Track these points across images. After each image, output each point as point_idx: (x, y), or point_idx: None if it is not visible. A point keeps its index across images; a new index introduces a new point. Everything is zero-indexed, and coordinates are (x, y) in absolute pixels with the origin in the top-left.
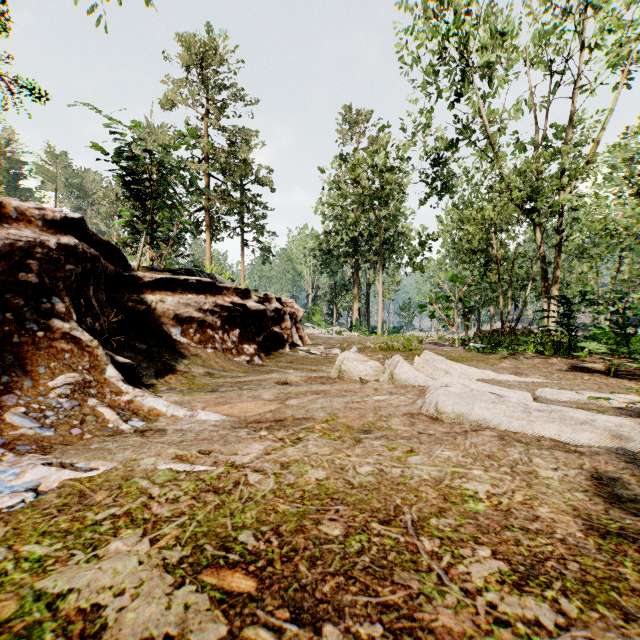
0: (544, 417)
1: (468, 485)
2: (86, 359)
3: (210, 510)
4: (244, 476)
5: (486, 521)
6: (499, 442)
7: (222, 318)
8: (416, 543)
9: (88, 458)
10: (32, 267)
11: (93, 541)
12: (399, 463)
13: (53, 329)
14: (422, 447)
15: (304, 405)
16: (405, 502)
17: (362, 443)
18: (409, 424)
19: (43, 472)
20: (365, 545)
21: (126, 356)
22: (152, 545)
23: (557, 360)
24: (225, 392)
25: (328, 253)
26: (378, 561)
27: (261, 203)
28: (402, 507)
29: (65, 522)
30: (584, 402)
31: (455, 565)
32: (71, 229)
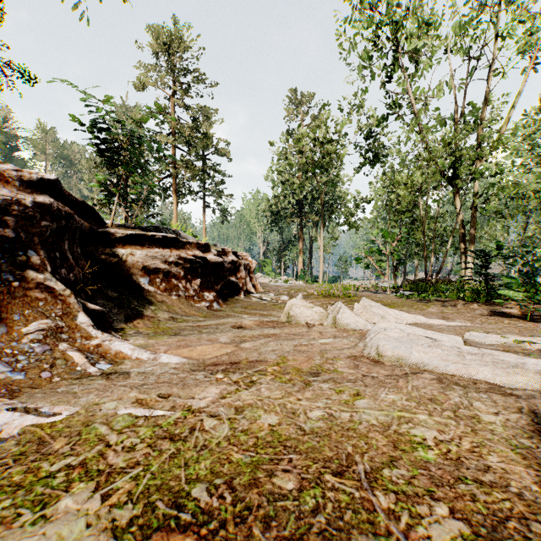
0: (477, 360)
1: (416, 431)
2: (59, 307)
3: (165, 460)
4: (200, 422)
5: (438, 472)
6: (439, 385)
7: (185, 269)
8: (372, 499)
9: (53, 402)
10: (9, 223)
11: (43, 497)
12: (347, 407)
13: (28, 279)
14: (367, 390)
15: (257, 348)
16: (356, 450)
17: (311, 386)
18: (353, 367)
19: (7, 418)
20: (320, 501)
21: (99, 303)
22: (103, 502)
23: (477, 306)
24: (186, 335)
25: (277, 214)
26: (334, 521)
27: (220, 171)
28: (354, 456)
29: (19, 474)
30: (509, 345)
31: (414, 526)
32: (47, 189)
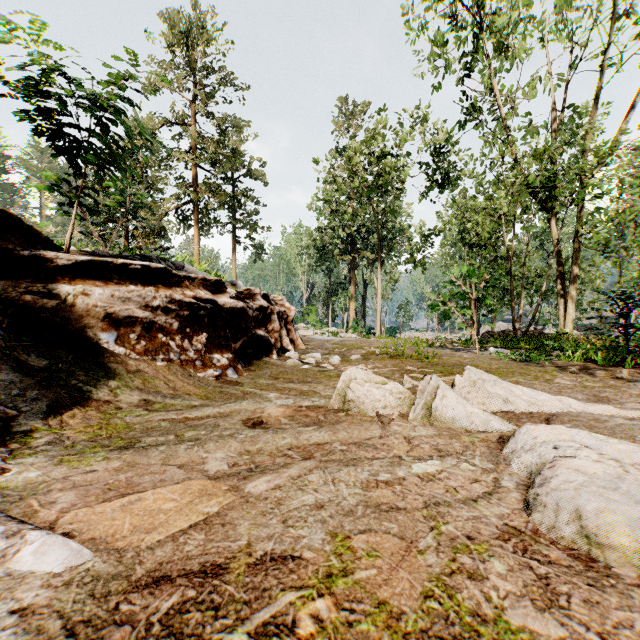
0: None
1: None
2: None
3: None
4: None
5: None
6: None
7: (181, 318)
8: None
9: None
10: None
11: None
12: None
13: None
14: None
15: (281, 496)
16: None
17: None
18: (542, 593)
19: None
20: None
21: (2, 380)
22: None
23: (626, 374)
24: (145, 450)
25: (323, 251)
26: None
27: (254, 198)
28: None
29: None
30: None
31: None
32: None
